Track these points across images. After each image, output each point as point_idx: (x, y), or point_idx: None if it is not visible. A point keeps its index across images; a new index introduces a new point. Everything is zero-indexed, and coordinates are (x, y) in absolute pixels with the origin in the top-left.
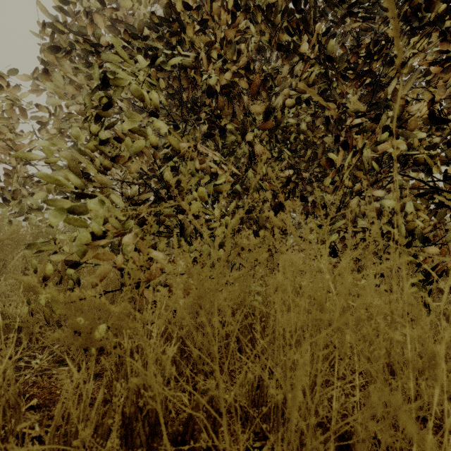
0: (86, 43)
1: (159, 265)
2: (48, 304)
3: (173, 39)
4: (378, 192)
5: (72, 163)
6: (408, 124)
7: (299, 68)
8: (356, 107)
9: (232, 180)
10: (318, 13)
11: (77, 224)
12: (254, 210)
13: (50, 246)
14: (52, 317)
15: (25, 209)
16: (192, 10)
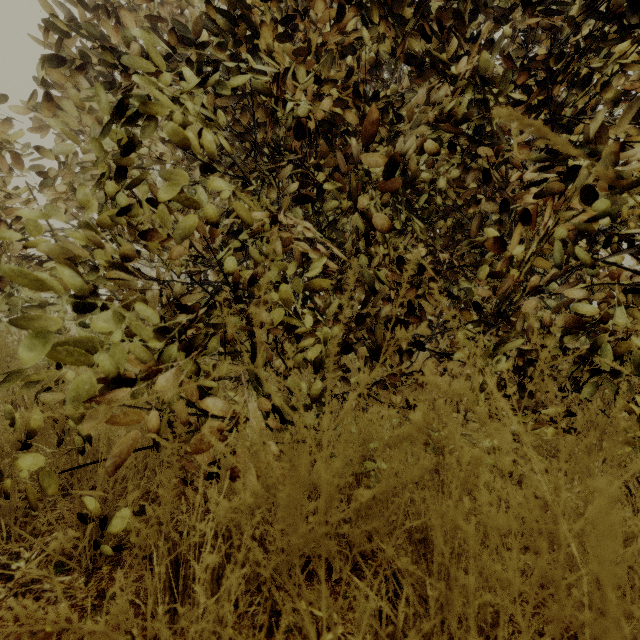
0: (103, 51)
1: (216, 422)
2: (37, 476)
3: (242, 46)
4: (572, 292)
5: (67, 250)
6: (624, 182)
7: (444, 91)
8: (525, 154)
9: (334, 266)
10: (470, 6)
11: (69, 362)
12: (368, 315)
13: (48, 370)
14: (43, 496)
15: (19, 306)
16: (272, 0)
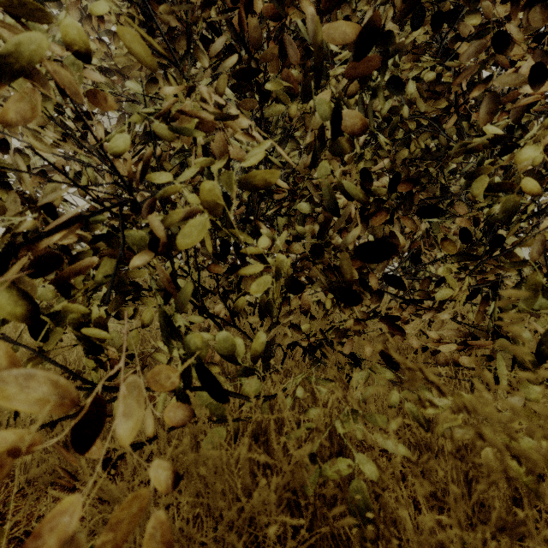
0: None
1: (17, 435)
2: None
3: None
4: None
5: None
6: None
7: None
8: (515, 53)
9: (285, 185)
10: None
11: None
12: (329, 243)
13: None
14: None
15: None
16: None
